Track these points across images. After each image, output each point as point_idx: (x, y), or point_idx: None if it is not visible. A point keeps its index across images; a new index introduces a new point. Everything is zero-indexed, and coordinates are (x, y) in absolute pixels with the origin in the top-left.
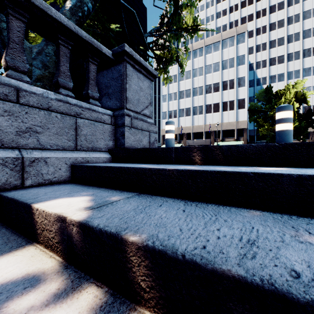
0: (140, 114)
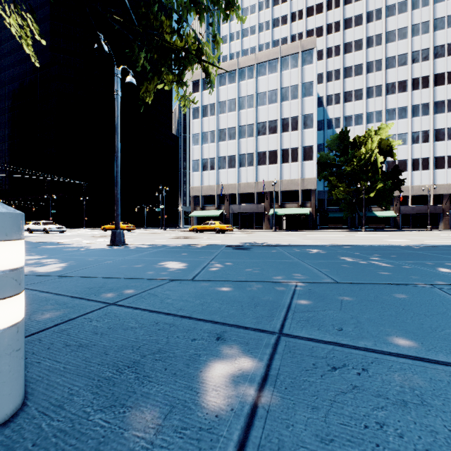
0: None
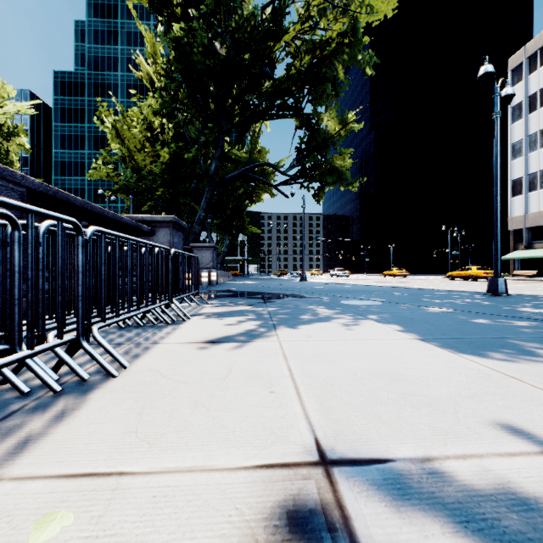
0: (203, 268)
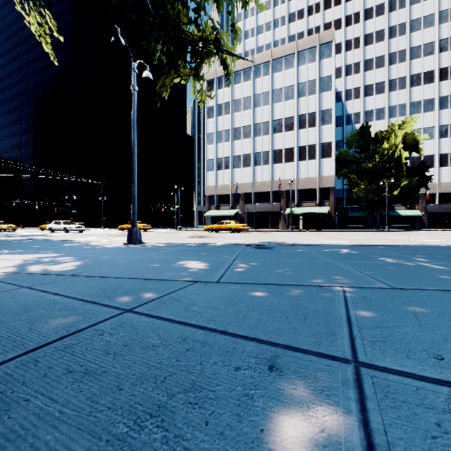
0: None
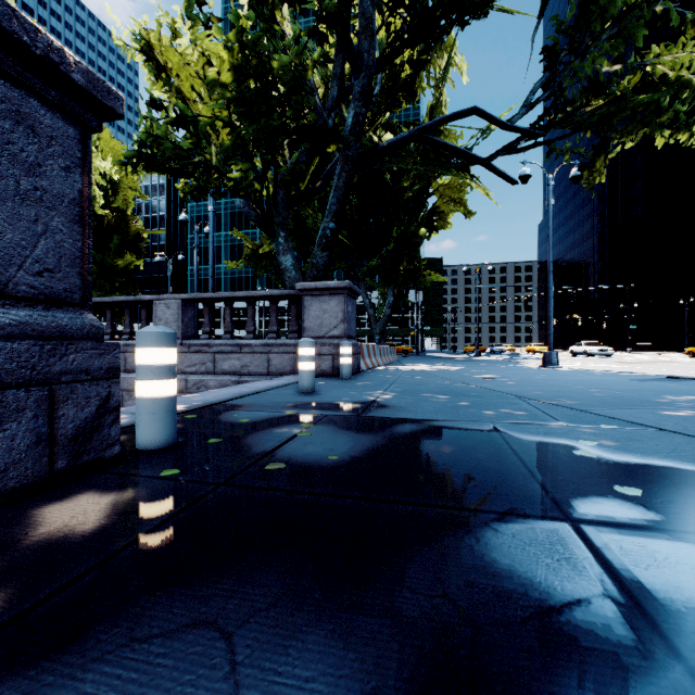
0: (324, 337)
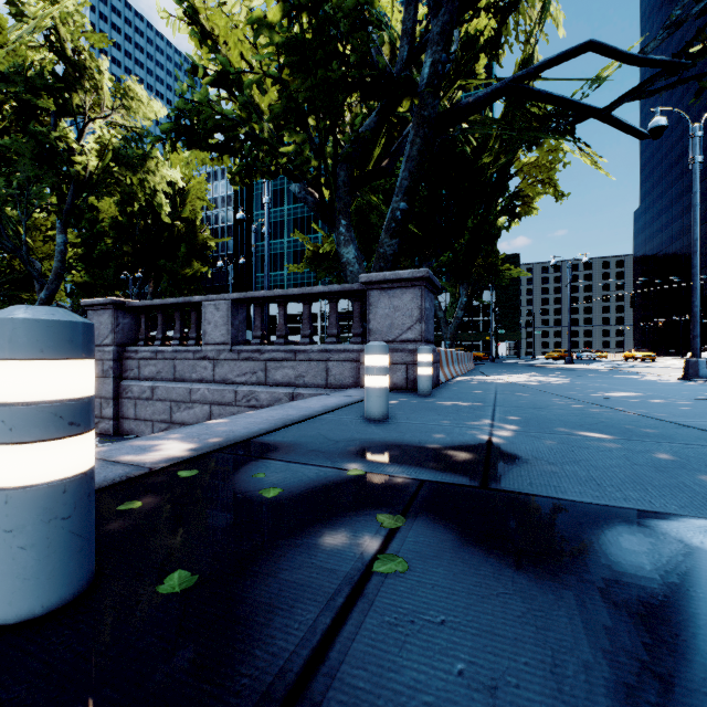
0: (395, 341)
